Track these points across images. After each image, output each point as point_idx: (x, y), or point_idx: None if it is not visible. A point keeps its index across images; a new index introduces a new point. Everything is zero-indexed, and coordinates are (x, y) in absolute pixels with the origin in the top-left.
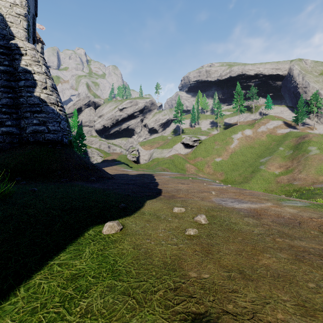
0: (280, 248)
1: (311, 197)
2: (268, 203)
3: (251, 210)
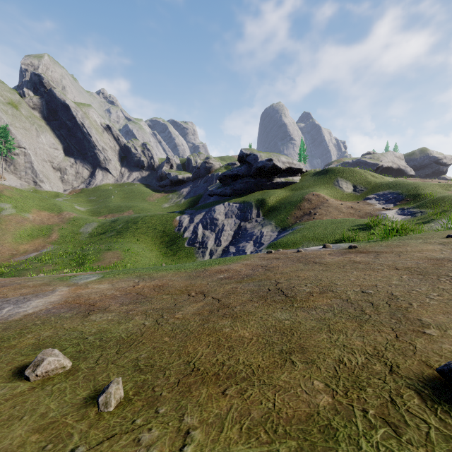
0: (203, 320)
1: (18, 276)
2: (61, 288)
3: (67, 305)
